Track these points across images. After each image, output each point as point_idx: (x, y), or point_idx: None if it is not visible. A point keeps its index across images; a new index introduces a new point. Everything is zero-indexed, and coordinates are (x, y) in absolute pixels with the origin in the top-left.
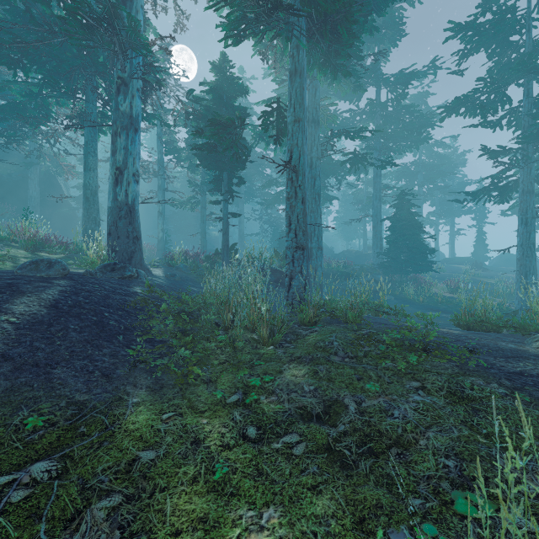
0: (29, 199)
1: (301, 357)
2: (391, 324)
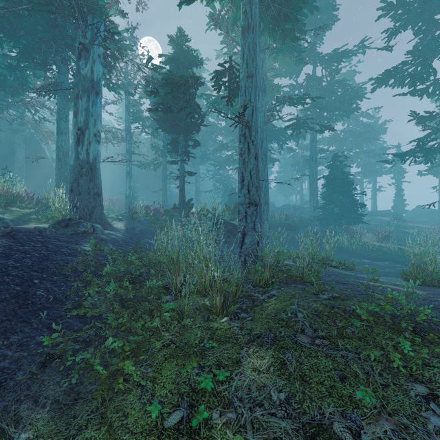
0: (16, 161)
1: (262, 335)
2: (349, 283)
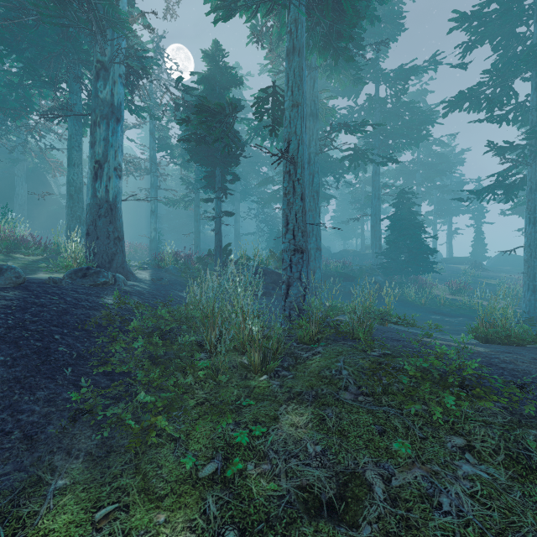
0: (16, 197)
1: (302, 393)
2: (405, 340)
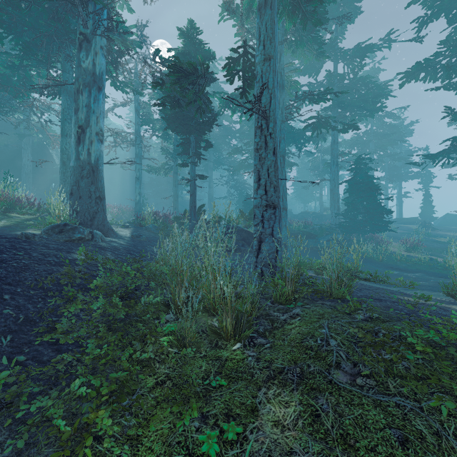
0: (23, 166)
1: (284, 370)
2: (386, 300)
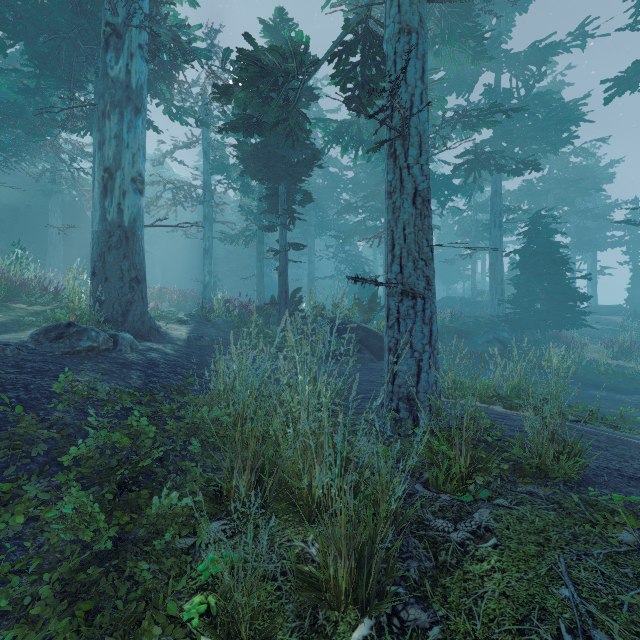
0: (50, 236)
1: None
2: None
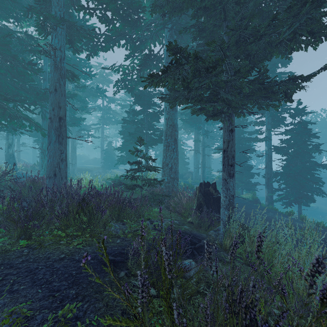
0: None
1: None
2: None
